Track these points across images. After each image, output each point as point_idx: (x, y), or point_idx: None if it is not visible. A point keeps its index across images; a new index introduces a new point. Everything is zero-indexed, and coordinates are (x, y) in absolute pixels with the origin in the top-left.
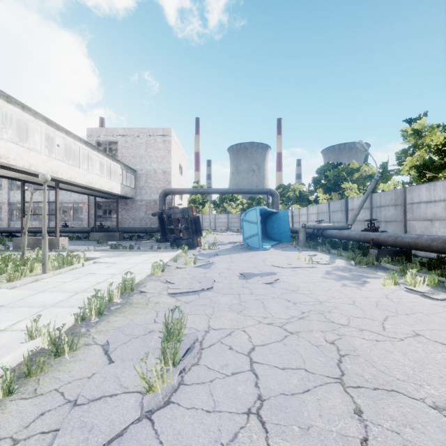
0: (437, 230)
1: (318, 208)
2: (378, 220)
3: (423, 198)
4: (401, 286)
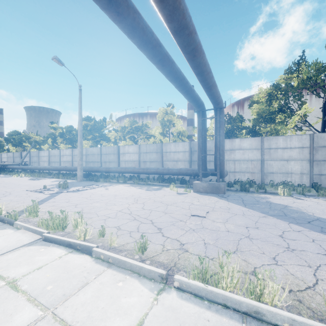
0: (45, 165)
1: (8, 155)
2: (32, 161)
3: (43, 155)
4: (19, 177)
